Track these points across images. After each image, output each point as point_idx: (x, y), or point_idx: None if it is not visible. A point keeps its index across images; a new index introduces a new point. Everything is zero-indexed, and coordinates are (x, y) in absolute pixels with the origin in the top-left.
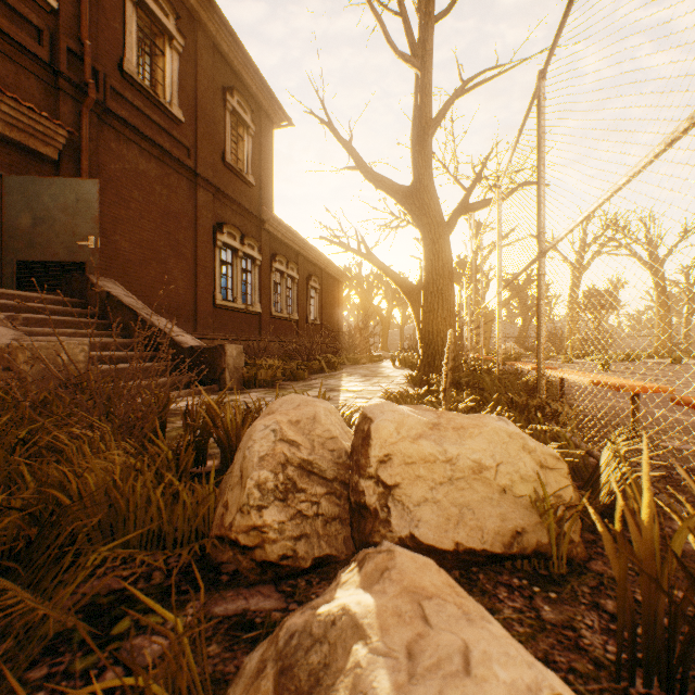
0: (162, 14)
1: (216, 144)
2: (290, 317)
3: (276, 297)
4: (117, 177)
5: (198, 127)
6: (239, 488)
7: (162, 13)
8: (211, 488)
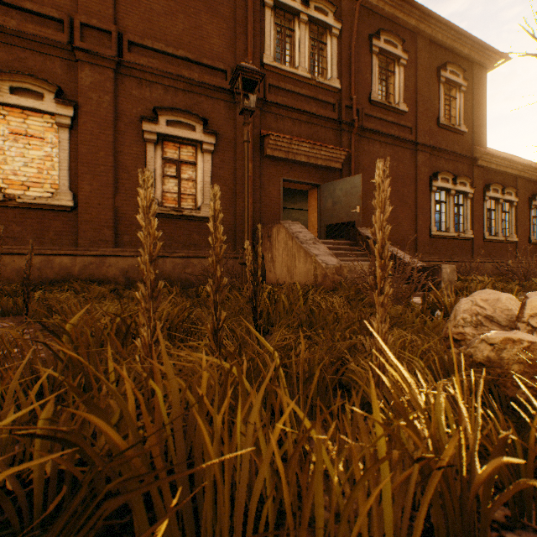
0: (392, 49)
1: (431, 115)
2: (506, 239)
3: (489, 222)
4: (367, 166)
5: (416, 109)
6: (453, 321)
7: (392, 48)
8: (439, 322)
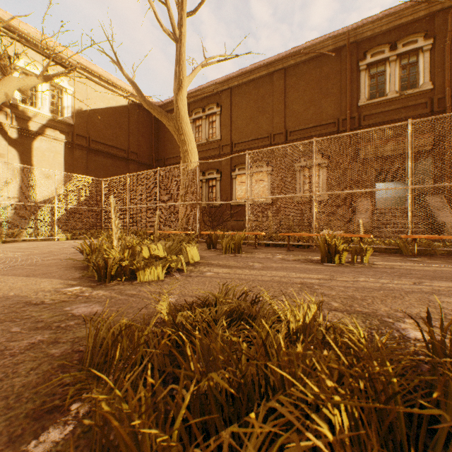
0: None
1: None
2: None
3: None
4: None
5: None
6: None
7: None
8: None
